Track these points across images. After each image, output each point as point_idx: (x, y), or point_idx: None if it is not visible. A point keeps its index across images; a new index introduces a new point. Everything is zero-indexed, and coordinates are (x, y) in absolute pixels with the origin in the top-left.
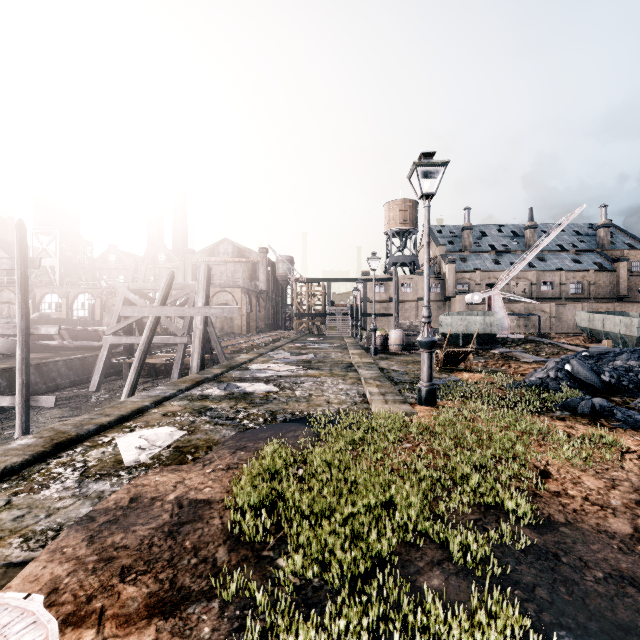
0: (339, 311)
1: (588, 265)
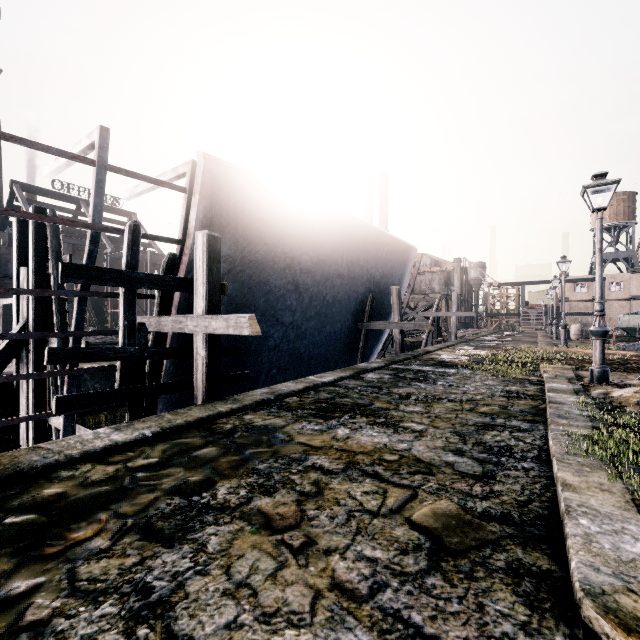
0: (533, 311)
1: None
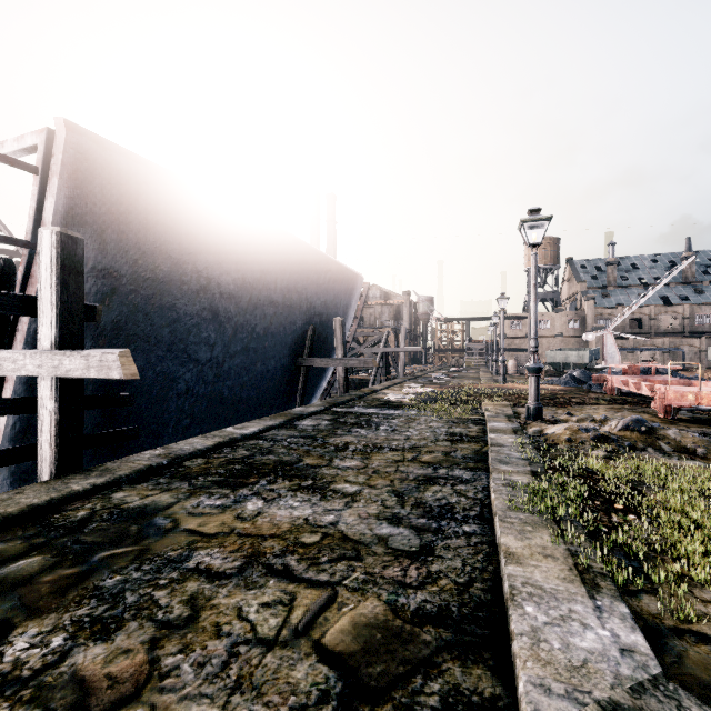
0: (476, 347)
1: None
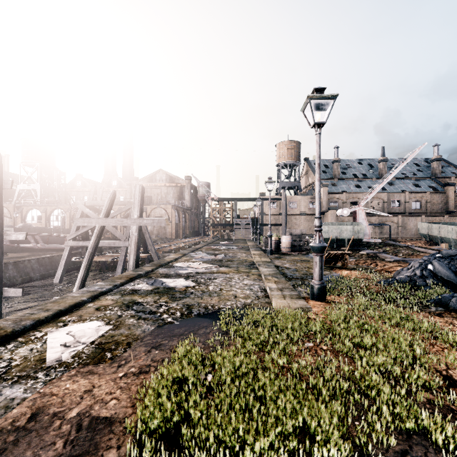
0: (243, 222)
1: (425, 188)
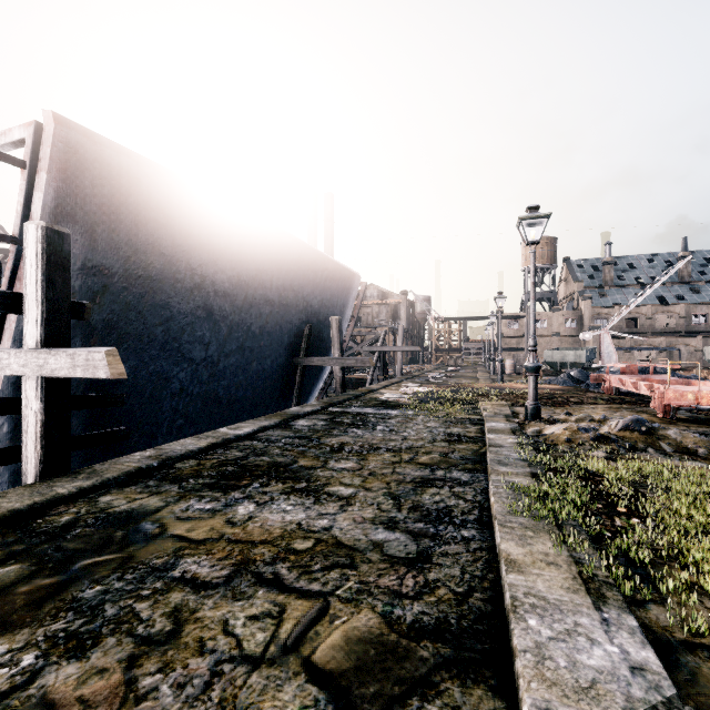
0: (473, 346)
1: None
